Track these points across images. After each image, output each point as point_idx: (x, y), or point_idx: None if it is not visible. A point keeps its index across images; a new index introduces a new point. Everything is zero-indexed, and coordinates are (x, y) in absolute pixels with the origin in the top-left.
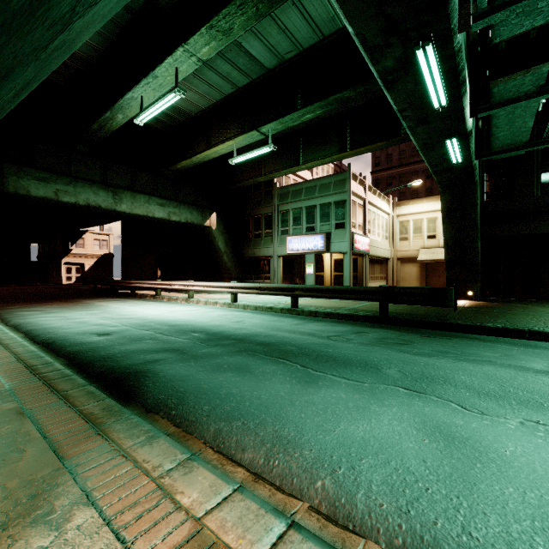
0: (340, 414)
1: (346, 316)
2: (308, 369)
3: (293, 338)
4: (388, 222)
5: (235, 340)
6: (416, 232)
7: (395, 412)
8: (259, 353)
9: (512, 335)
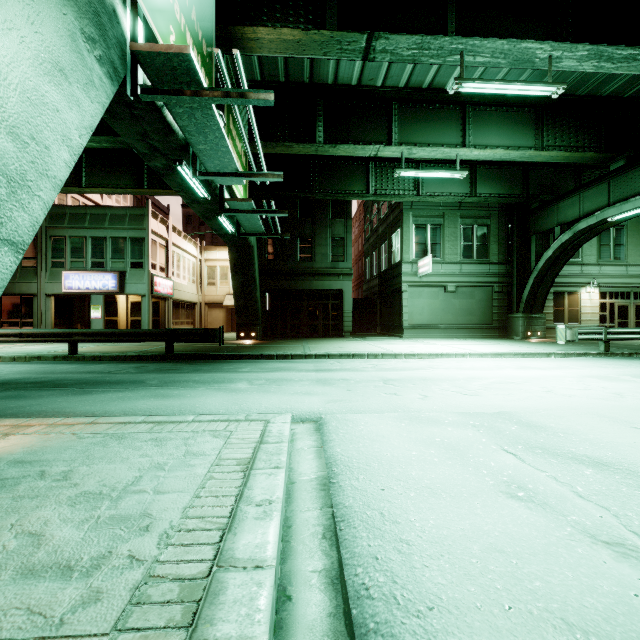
0: (105, 400)
1: (134, 358)
2: (84, 389)
3: (71, 376)
4: (195, 265)
5: None
6: (223, 279)
7: (142, 394)
8: (32, 388)
9: (253, 359)
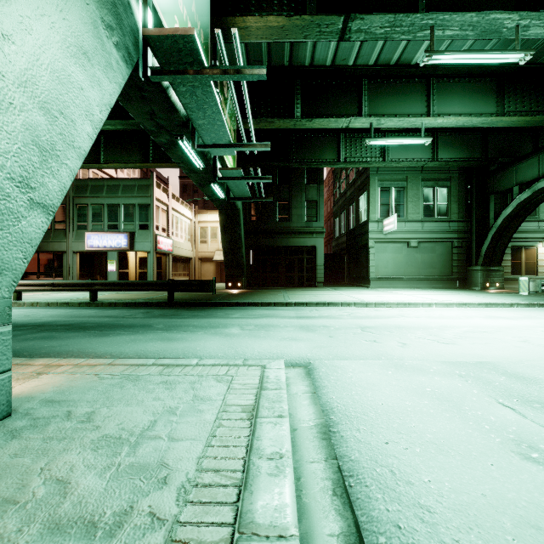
0: (120, 342)
1: (142, 304)
2: (103, 331)
3: (92, 320)
4: (190, 227)
5: (34, 326)
6: (213, 237)
7: (151, 337)
8: (61, 330)
9: (241, 306)
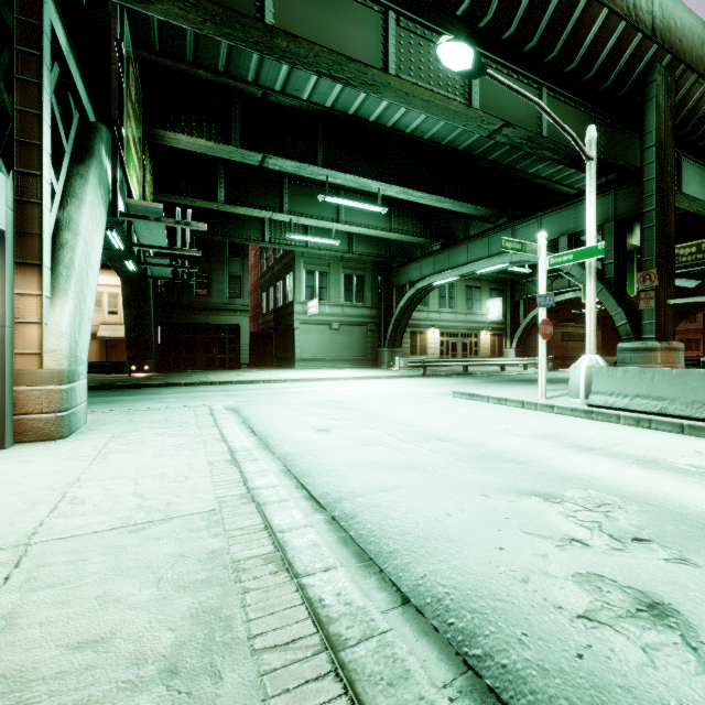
0: None
1: None
2: None
3: None
4: None
5: None
6: (95, 306)
7: (100, 407)
8: None
9: (162, 387)
